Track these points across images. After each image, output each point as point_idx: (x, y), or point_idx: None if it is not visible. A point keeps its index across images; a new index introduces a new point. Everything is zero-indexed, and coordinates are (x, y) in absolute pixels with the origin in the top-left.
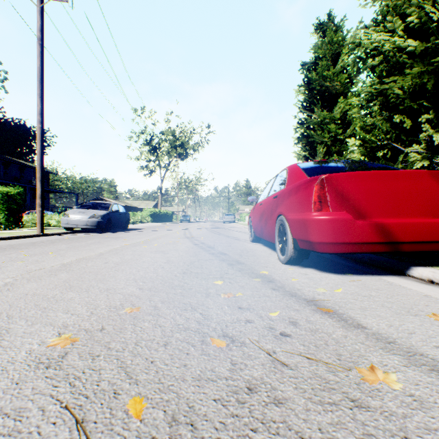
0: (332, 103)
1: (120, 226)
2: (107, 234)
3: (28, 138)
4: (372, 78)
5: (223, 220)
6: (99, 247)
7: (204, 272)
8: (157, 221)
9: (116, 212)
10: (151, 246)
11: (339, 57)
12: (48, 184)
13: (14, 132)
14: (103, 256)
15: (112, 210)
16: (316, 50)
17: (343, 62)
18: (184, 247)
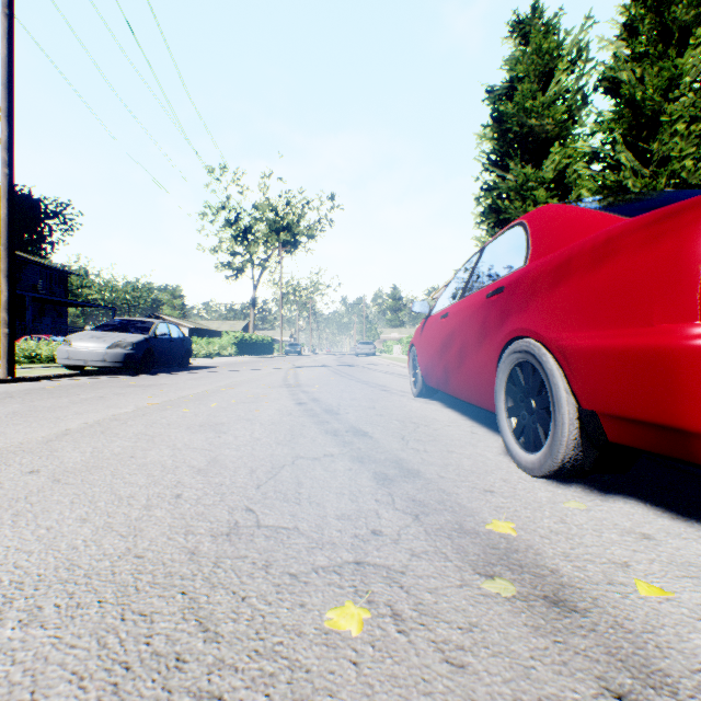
0: (539, 156)
1: (172, 363)
2: (140, 377)
3: (35, 217)
4: (616, 105)
5: (357, 352)
6: (83, 413)
7: (298, 528)
8: (246, 353)
9: (165, 338)
10: (200, 409)
11: (551, 77)
12: (66, 291)
13: None
14: (54, 444)
15: (156, 334)
16: (513, 65)
17: (558, 86)
18: (272, 413)
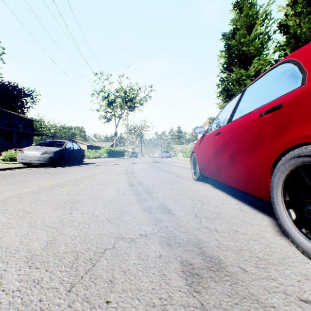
0: (247, 65)
1: (74, 161)
2: (56, 168)
3: (19, 96)
4: (286, 37)
5: (162, 156)
6: (3, 192)
7: None
8: (112, 156)
9: (70, 149)
10: (73, 189)
11: (253, 27)
12: (32, 129)
13: (9, 92)
14: None
15: (66, 147)
16: (235, 22)
17: (256, 31)
18: (113, 192)
